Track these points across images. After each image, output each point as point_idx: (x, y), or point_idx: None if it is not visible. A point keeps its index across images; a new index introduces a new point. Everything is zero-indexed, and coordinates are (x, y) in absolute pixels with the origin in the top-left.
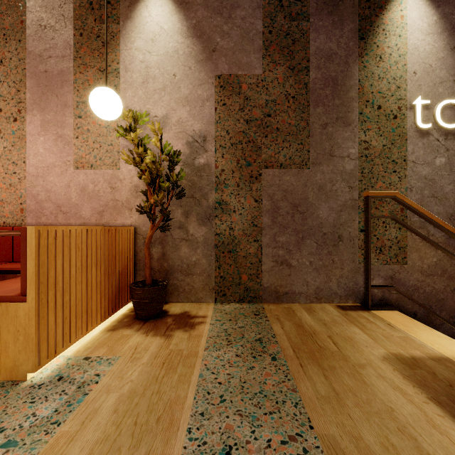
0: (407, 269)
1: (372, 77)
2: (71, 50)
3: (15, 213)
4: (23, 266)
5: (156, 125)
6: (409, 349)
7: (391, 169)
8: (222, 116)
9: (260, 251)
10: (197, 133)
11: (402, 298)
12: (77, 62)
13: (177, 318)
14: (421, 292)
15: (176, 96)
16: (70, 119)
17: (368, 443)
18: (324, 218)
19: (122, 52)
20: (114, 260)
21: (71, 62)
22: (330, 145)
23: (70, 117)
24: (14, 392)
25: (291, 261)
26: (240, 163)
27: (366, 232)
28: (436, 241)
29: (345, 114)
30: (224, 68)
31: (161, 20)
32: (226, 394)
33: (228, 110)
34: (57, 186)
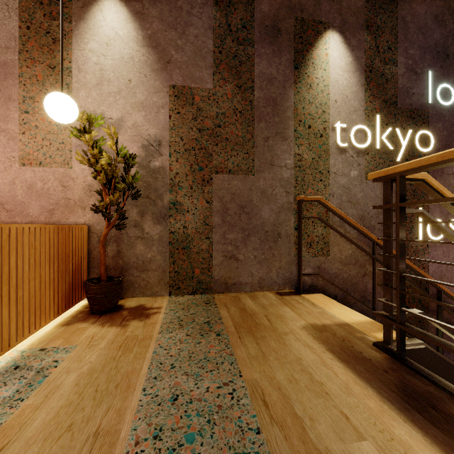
0: (330, 260)
1: (304, 101)
2: (16, 42)
3: None
4: None
5: (112, 129)
6: (322, 320)
7: (318, 178)
8: (177, 124)
9: (211, 247)
10: (152, 137)
11: (326, 284)
12: (24, 55)
13: (133, 311)
14: (341, 278)
15: (132, 100)
16: (15, 114)
17: (279, 380)
18: (266, 218)
19: (75, 52)
20: (68, 258)
21: (16, 54)
22: (271, 156)
23: (14, 112)
24: None
25: (238, 255)
26: (193, 167)
27: (298, 230)
28: (351, 237)
29: (283, 130)
30: (178, 79)
31: (116, 26)
32: (176, 362)
33: (182, 118)
34: (0, 183)
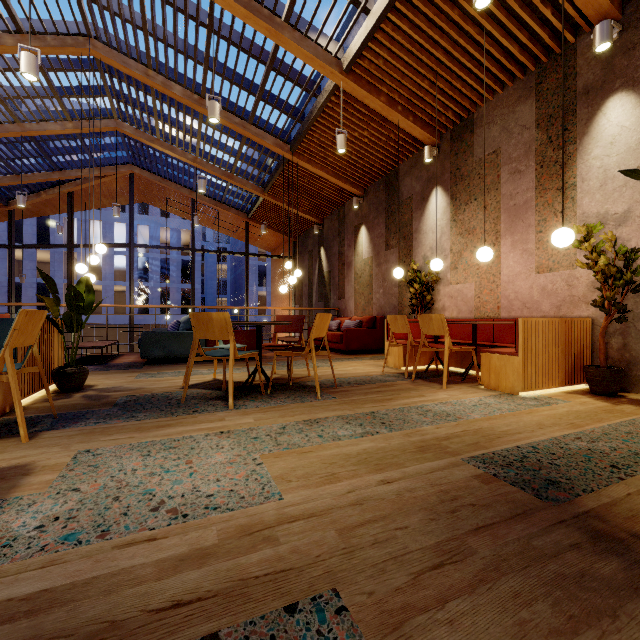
0: None
1: None
2: (533, 182)
3: (494, 310)
4: (516, 338)
5: (609, 234)
6: None
7: None
8: None
9: None
10: None
11: None
12: (538, 189)
13: (633, 400)
14: None
15: None
16: (532, 236)
17: None
18: None
19: (578, 167)
20: (570, 344)
21: (533, 191)
22: None
23: (532, 234)
24: (514, 396)
25: None
26: None
27: None
28: None
29: None
30: None
31: (621, 120)
32: None
33: None
34: (523, 288)
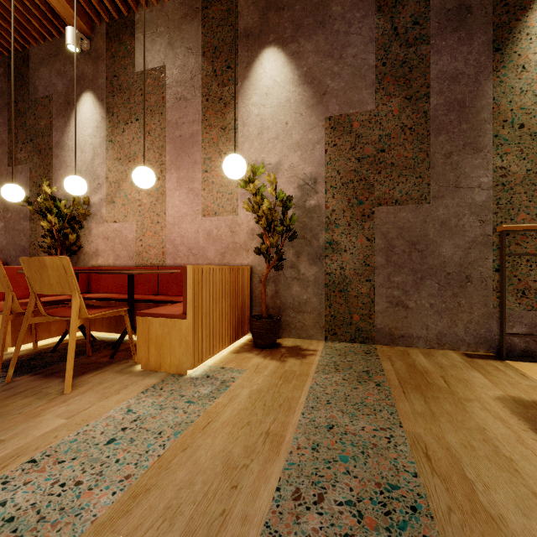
0: None
1: (511, 93)
2: (199, 114)
3: (158, 256)
4: (185, 294)
5: (272, 176)
6: (533, 395)
7: None
8: (333, 157)
9: (373, 291)
10: (308, 176)
11: None
12: (204, 124)
13: (290, 350)
14: None
15: (288, 143)
16: (199, 174)
17: (449, 442)
18: (448, 257)
19: (240, 110)
20: (236, 295)
21: (199, 125)
22: (456, 175)
23: (198, 173)
24: (182, 379)
25: (407, 302)
26: (351, 202)
27: (500, 272)
28: None
29: (474, 139)
30: (334, 109)
31: (274, 74)
32: (332, 400)
33: (339, 150)
34: (189, 232)
